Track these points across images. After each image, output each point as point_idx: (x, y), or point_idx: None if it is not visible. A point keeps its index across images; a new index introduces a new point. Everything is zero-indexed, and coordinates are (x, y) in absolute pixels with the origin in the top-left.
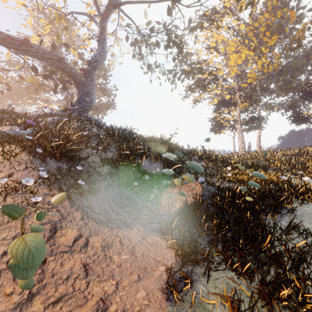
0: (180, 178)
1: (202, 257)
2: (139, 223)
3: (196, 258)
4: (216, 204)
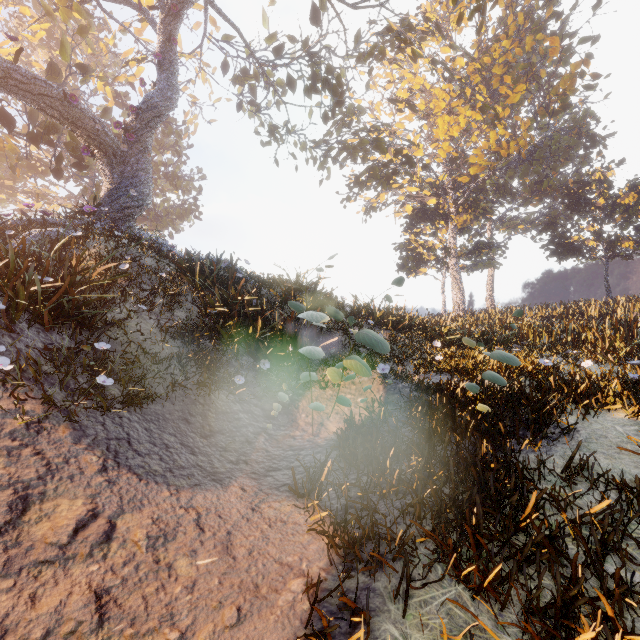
0: (339, 367)
1: (389, 550)
2: (245, 470)
3: (376, 555)
4: (414, 420)
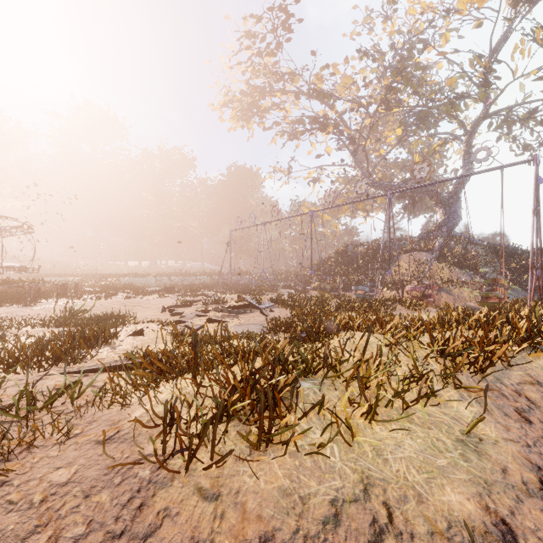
0: None
1: None
2: None
3: None
4: None
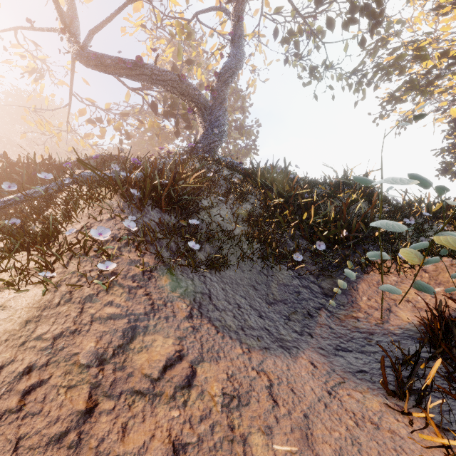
0: (416, 247)
1: None
2: (311, 343)
3: None
4: None
